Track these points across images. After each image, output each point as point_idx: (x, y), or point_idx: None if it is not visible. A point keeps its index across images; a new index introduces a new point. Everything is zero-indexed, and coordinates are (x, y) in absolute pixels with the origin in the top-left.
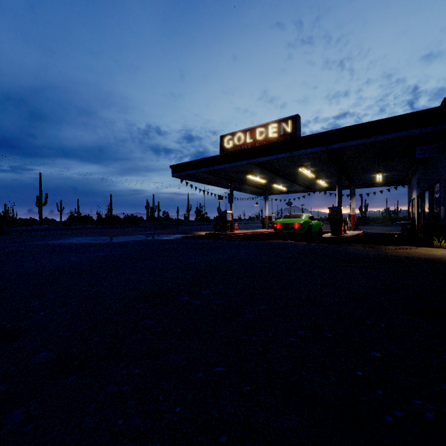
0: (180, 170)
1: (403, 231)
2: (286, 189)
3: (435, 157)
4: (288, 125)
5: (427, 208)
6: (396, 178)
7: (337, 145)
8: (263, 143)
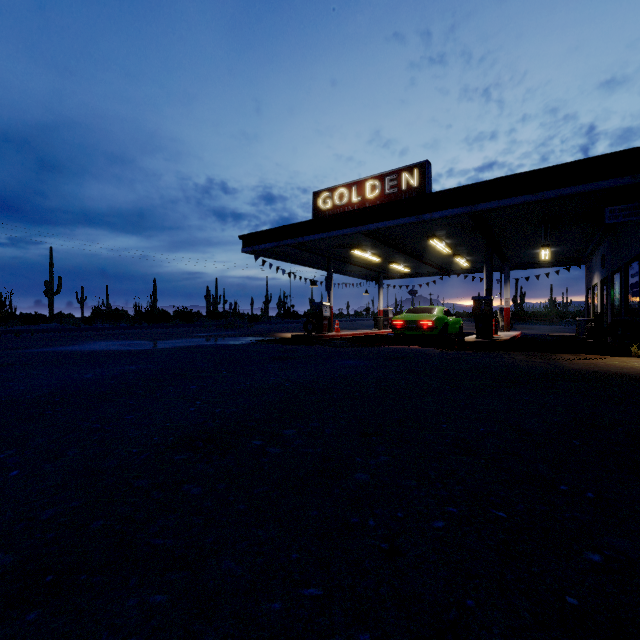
0: (255, 242)
1: (580, 331)
2: (409, 271)
3: (632, 223)
4: (413, 177)
5: (617, 298)
6: (570, 255)
7: (487, 204)
8: (377, 203)
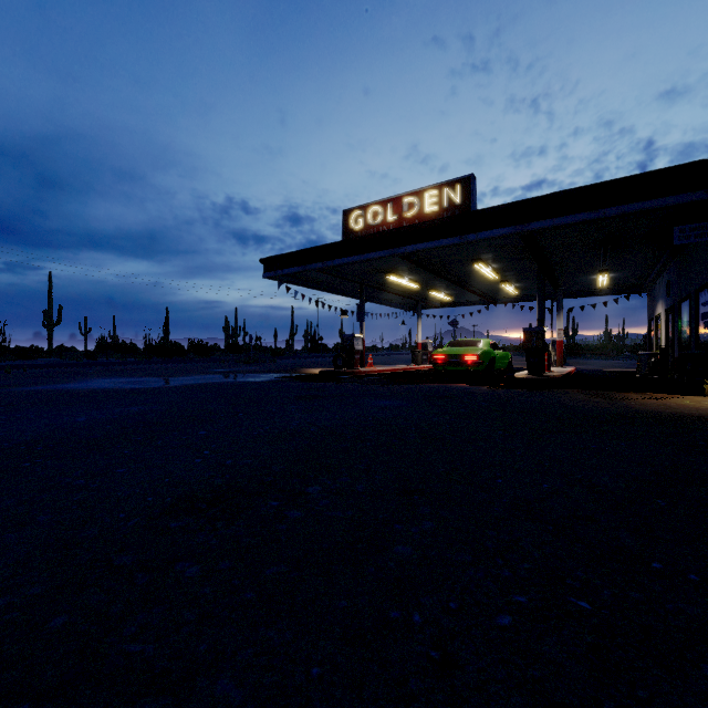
0: (278, 266)
1: (642, 367)
2: (451, 300)
3: (703, 245)
4: (456, 193)
5: (686, 329)
6: (630, 282)
7: (540, 223)
8: (415, 223)
